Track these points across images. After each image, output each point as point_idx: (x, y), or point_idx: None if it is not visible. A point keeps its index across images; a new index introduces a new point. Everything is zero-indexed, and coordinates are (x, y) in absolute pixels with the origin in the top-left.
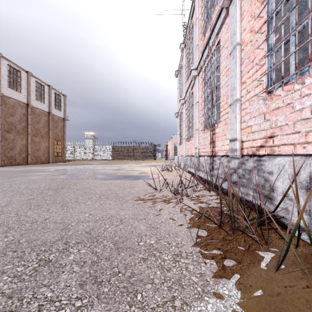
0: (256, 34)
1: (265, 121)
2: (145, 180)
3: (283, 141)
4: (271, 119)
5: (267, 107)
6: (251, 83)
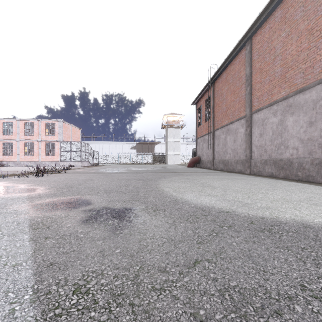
0: (1, 149)
1: (3, 158)
2: None
3: (5, 160)
4: (3, 158)
5: (3, 157)
6: (0, 153)
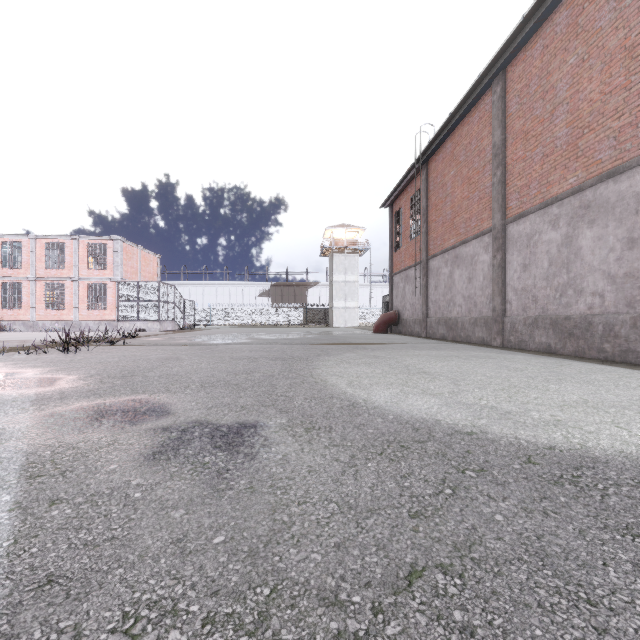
0: None
1: (2, 314)
2: None
3: (6, 318)
4: (3, 314)
5: (2, 312)
6: None
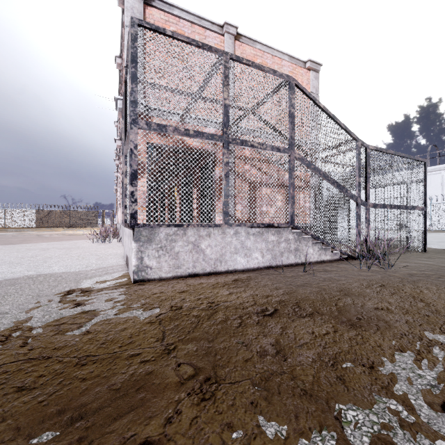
0: None
1: None
2: (87, 235)
3: None
4: None
5: None
6: None
